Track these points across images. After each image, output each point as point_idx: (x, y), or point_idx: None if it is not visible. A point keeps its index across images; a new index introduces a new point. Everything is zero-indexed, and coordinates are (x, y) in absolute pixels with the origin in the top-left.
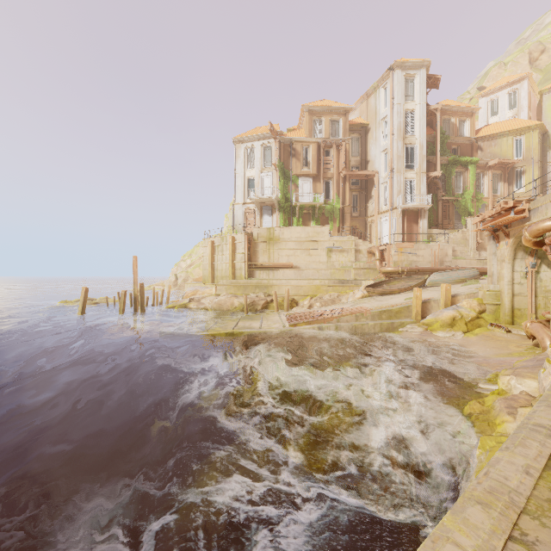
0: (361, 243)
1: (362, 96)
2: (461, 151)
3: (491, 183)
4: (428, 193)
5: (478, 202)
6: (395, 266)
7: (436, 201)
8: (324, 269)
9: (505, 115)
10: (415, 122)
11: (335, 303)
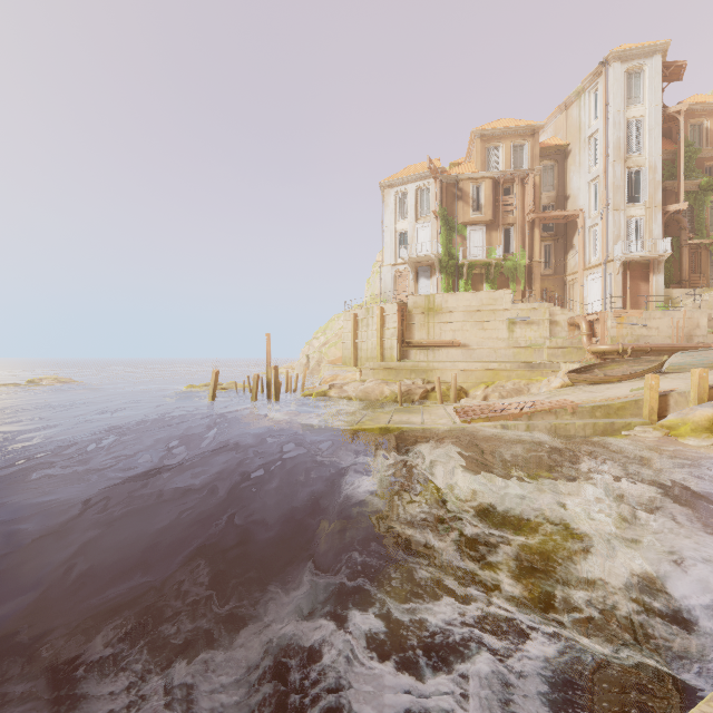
0: (558, 311)
1: (559, 107)
2: None
3: None
4: (664, 236)
5: None
6: (612, 343)
7: (677, 246)
8: (503, 347)
9: None
10: (643, 135)
11: (521, 394)
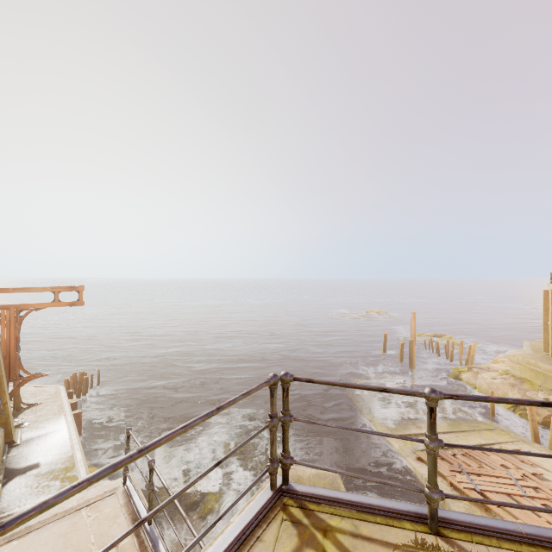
0: None
1: None
2: None
3: None
4: None
5: None
6: None
7: None
8: None
9: None
10: None
11: None
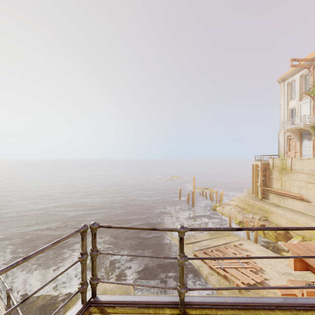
0: None
1: None
2: None
3: None
4: None
5: None
6: None
7: None
8: None
9: None
10: None
11: None
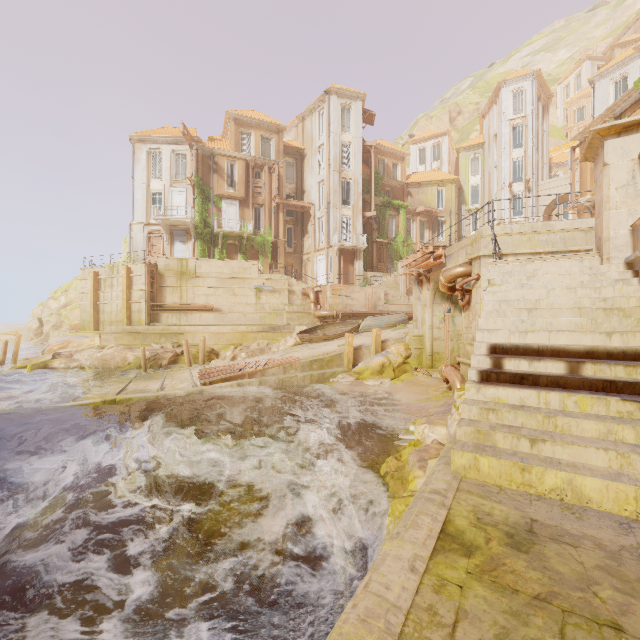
0: (295, 283)
1: (298, 117)
2: (394, 194)
3: (419, 230)
4: (364, 233)
5: (408, 247)
6: (330, 310)
7: (371, 242)
8: (252, 312)
9: (431, 166)
10: (351, 156)
11: (264, 353)
